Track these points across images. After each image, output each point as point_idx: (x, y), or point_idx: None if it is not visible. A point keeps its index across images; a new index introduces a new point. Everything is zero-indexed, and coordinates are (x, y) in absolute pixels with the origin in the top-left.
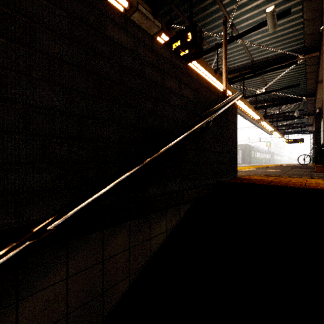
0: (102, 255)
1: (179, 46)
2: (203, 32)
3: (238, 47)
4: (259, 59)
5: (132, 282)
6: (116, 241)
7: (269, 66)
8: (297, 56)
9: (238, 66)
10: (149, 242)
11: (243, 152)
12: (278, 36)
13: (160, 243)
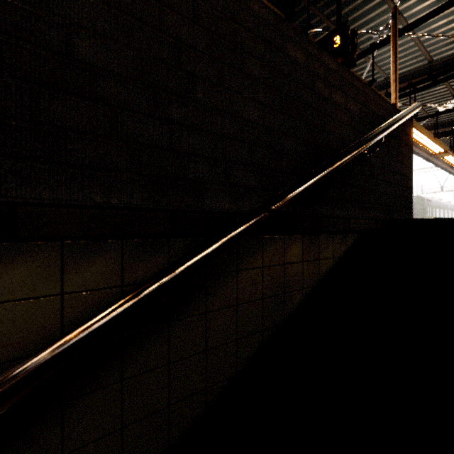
0: (283, 259)
1: None
2: (356, 32)
3: (406, 44)
4: (444, 57)
5: (305, 297)
6: (293, 250)
7: None
8: None
9: (406, 72)
10: (318, 263)
11: None
12: None
13: (327, 268)
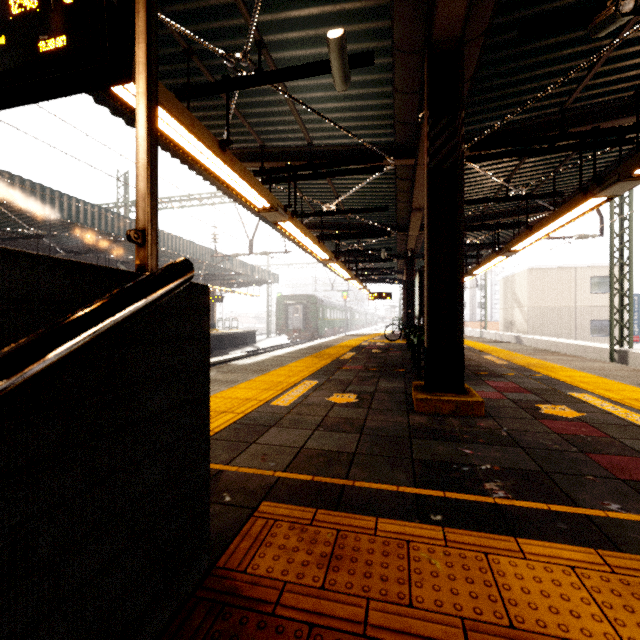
0: None
1: (36, 14)
2: None
3: (280, 105)
4: (324, 146)
5: None
6: None
7: (339, 164)
8: (384, 157)
9: (285, 147)
10: None
11: (305, 309)
12: (354, 108)
13: None
